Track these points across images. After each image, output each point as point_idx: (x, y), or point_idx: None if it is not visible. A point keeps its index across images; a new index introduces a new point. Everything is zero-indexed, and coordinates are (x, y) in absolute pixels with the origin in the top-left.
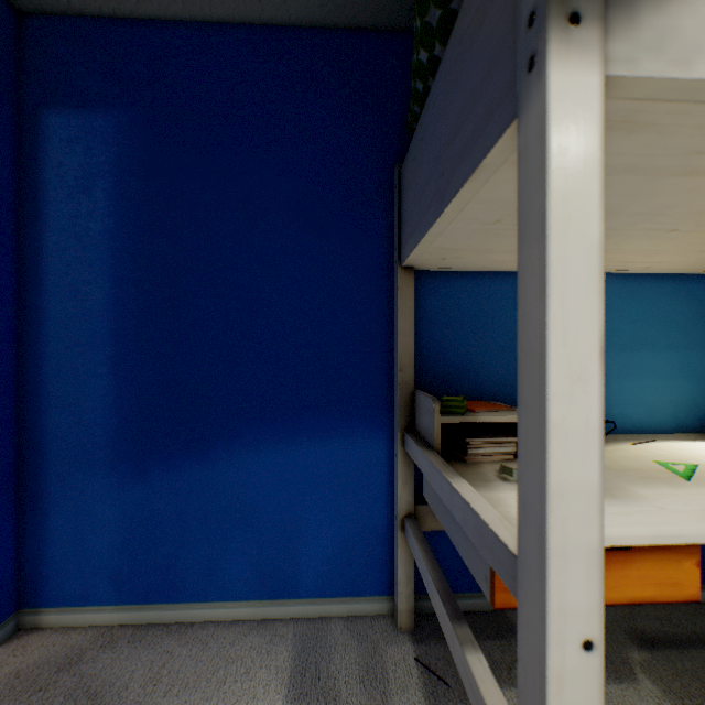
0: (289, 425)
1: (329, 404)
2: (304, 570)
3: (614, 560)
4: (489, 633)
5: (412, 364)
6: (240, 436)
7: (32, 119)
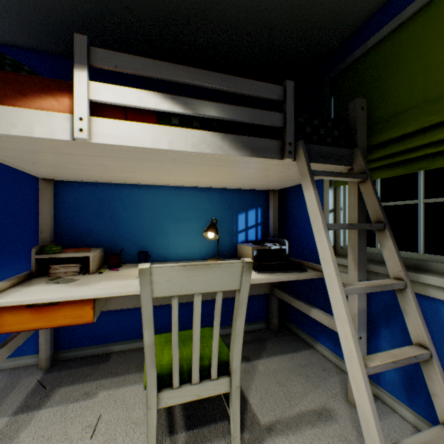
0: None
1: (3, 252)
2: None
3: (52, 309)
4: (92, 363)
5: (49, 229)
6: None
7: None
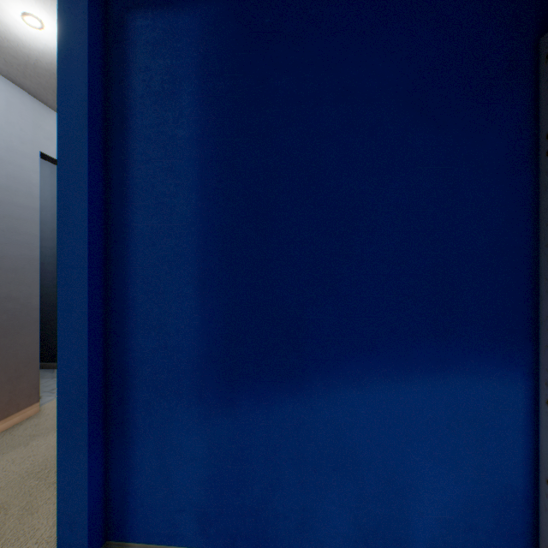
0: (396, 357)
1: (447, 333)
2: (415, 531)
3: None
4: None
5: None
6: (338, 368)
7: (118, 24)
